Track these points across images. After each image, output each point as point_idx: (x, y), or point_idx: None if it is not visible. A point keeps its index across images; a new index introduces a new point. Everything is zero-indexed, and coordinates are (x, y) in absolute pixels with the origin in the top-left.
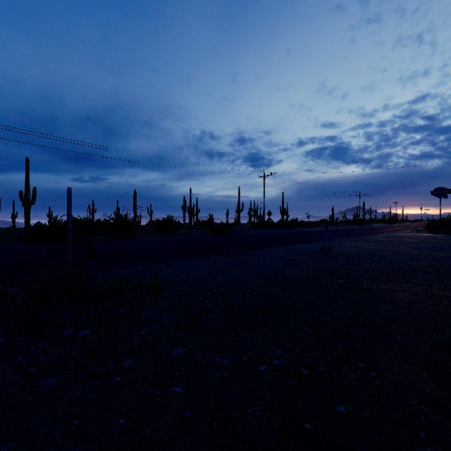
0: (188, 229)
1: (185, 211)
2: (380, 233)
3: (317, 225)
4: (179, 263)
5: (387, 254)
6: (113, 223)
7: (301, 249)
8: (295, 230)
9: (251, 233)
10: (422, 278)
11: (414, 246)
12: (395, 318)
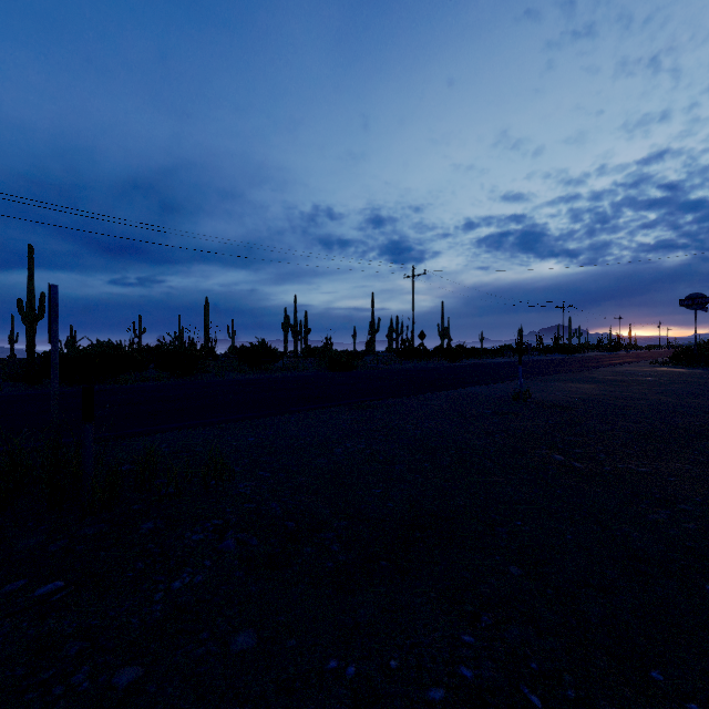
0: (291, 360)
1: (287, 331)
2: (600, 367)
3: (497, 355)
4: (270, 422)
5: (624, 404)
6: (167, 352)
7: (478, 394)
8: (463, 362)
9: (392, 367)
10: (701, 450)
11: (664, 389)
12: (688, 542)
